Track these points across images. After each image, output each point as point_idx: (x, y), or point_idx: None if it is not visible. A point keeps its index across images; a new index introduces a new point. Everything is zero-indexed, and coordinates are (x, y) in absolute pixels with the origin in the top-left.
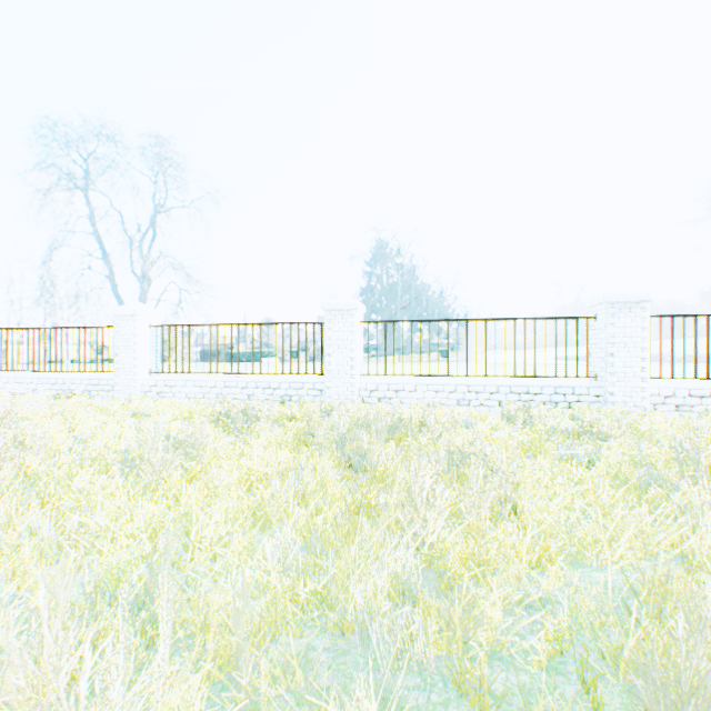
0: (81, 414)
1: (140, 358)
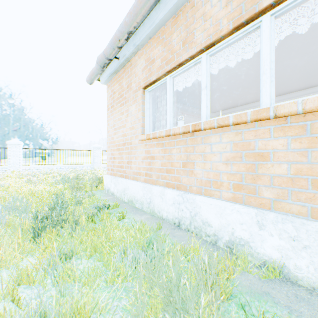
0: None
1: None
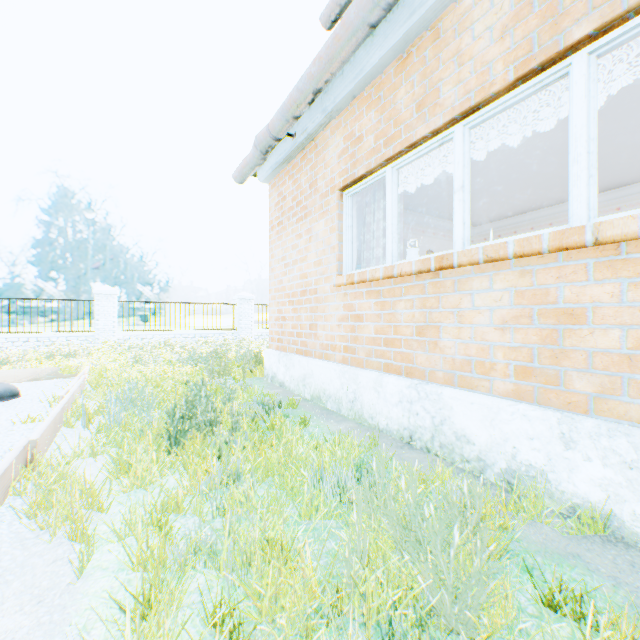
0: None
1: None
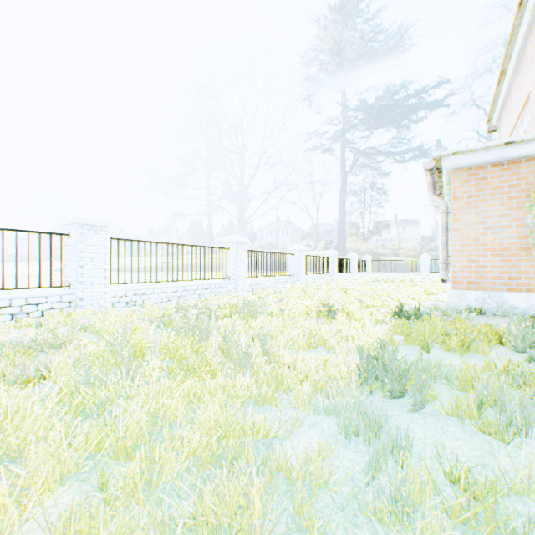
0: None
1: None
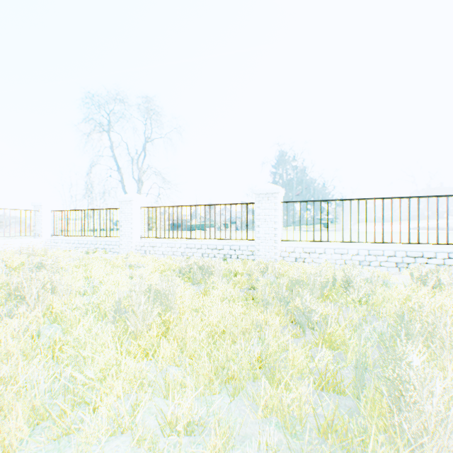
0: (96, 266)
1: (134, 228)
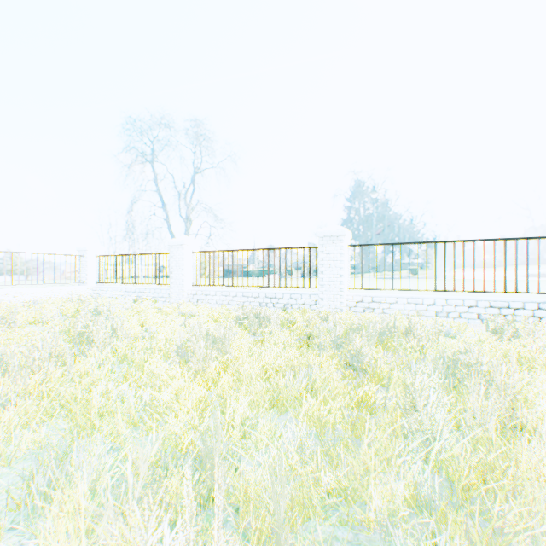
0: (150, 314)
1: (186, 275)
